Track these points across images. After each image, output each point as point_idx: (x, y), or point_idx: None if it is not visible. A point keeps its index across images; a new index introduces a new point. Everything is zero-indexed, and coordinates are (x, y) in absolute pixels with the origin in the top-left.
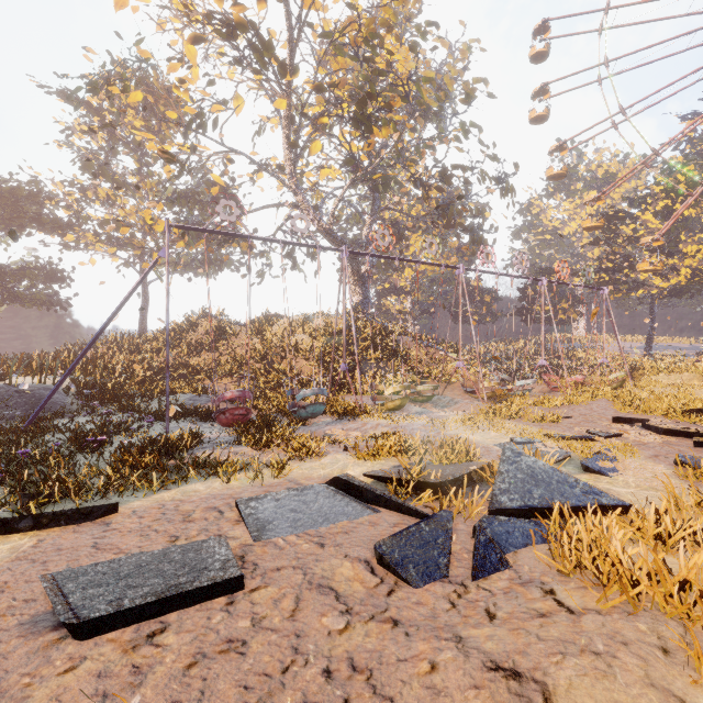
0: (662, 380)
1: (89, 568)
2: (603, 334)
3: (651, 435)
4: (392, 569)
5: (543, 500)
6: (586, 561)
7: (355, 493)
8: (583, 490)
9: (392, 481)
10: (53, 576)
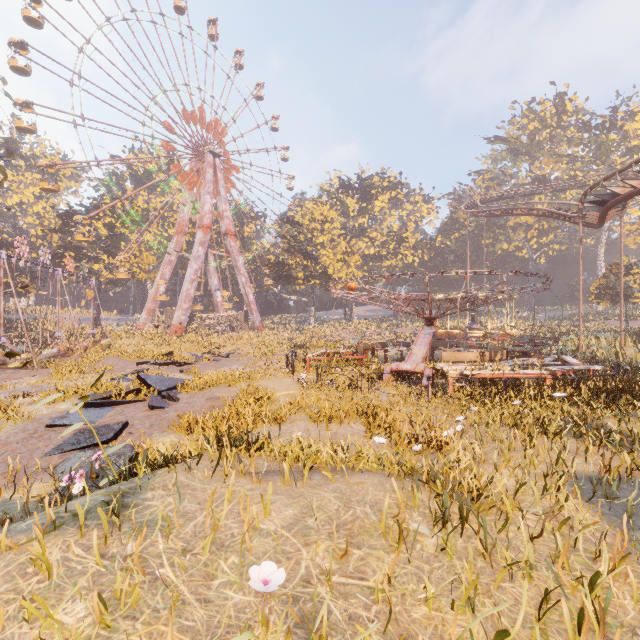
0: (125, 342)
1: (53, 449)
2: (92, 312)
3: (160, 366)
4: (159, 407)
5: (171, 385)
6: (203, 385)
7: (98, 406)
8: (178, 380)
9: (104, 399)
10: (45, 455)
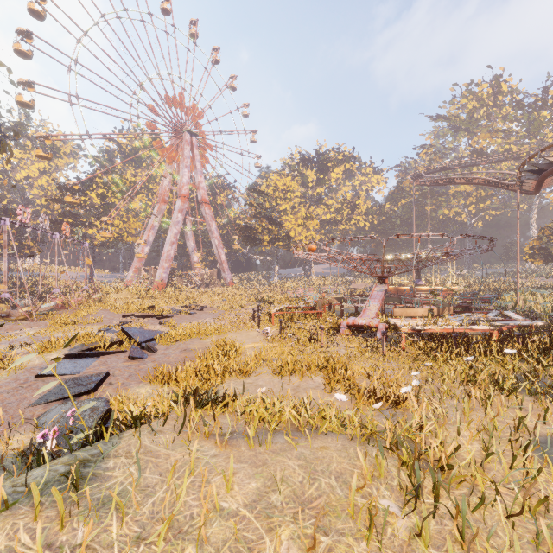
0: (114, 297)
1: (39, 399)
2: (86, 271)
3: (143, 319)
4: (138, 358)
5: (150, 337)
6: (178, 337)
7: (84, 357)
8: (156, 332)
9: (90, 350)
10: (30, 405)
